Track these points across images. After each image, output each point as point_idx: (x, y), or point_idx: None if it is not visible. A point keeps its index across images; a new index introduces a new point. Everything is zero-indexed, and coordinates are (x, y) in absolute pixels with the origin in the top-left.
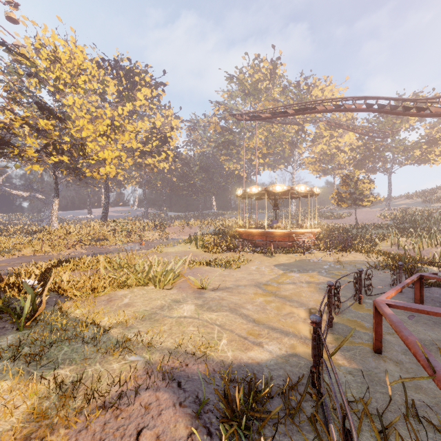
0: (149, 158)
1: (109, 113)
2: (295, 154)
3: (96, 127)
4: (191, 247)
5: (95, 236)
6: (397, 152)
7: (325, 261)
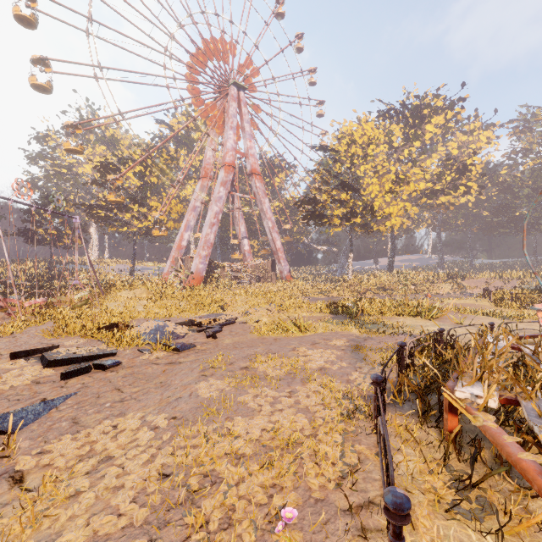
0: (441, 197)
1: (393, 169)
2: None
3: (382, 186)
4: (483, 301)
5: (381, 286)
6: None
7: None
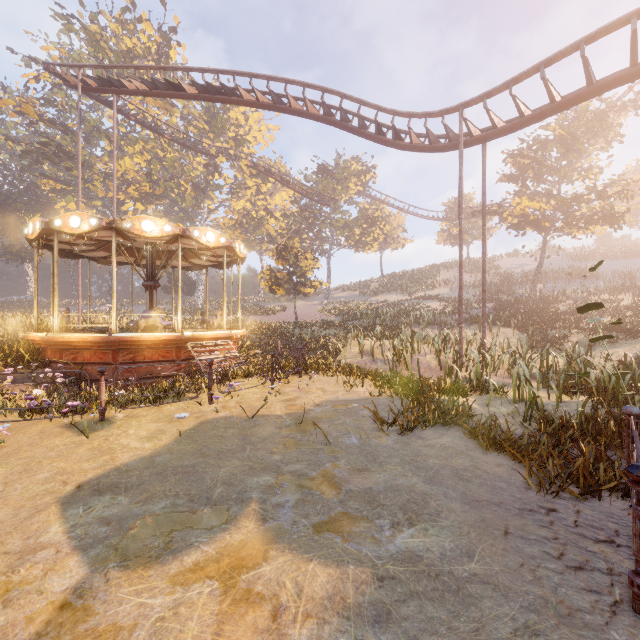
0: None
1: None
2: (204, 207)
3: None
4: None
5: None
6: (338, 228)
7: (269, 417)
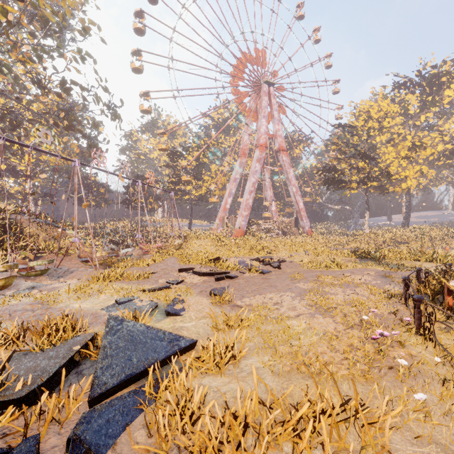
0: None
1: (409, 137)
2: None
3: (397, 153)
4: None
5: (397, 240)
6: None
7: None
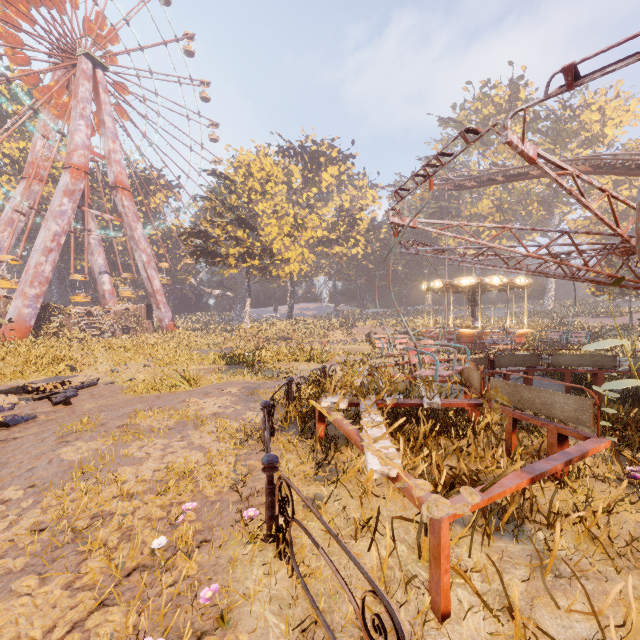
0: (336, 247)
1: (292, 212)
2: (555, 215)
3: (281, 228)
4: (365, 345)
5: (280, 335)
6: None
7: None
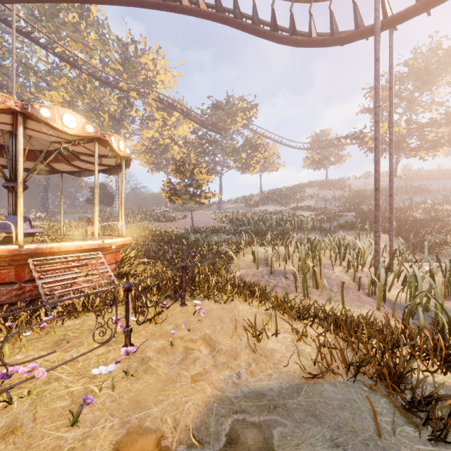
0: None
1: None
2: (121, 135)
3: None
4: None
5: None
6: (228, 152)
7: None
